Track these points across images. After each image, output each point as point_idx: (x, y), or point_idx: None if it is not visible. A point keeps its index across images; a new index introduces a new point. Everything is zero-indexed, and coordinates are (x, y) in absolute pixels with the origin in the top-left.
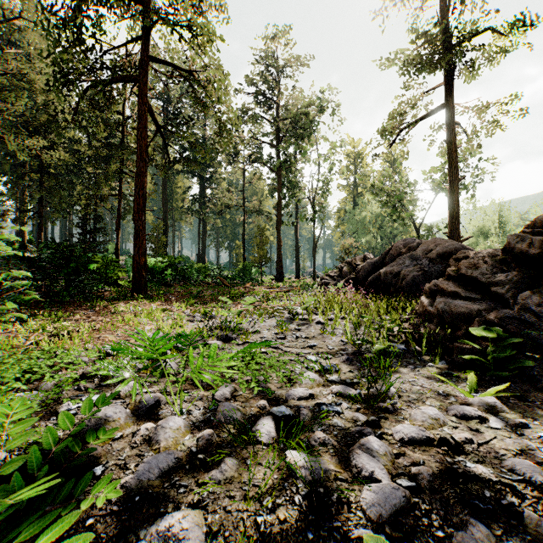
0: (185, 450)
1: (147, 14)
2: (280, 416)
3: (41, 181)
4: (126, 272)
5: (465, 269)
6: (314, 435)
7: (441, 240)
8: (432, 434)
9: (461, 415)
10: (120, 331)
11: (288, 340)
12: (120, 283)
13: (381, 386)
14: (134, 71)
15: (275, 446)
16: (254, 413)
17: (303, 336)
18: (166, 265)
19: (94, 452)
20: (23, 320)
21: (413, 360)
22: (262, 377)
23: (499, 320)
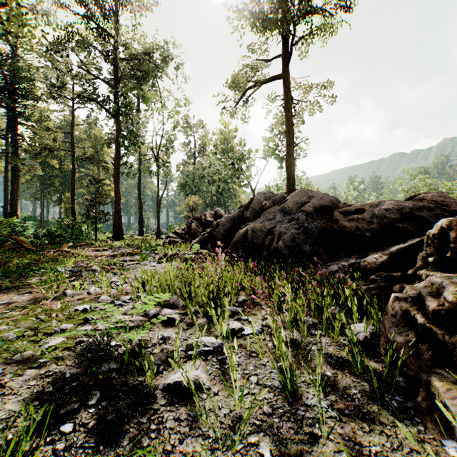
0: None
1: None
2: None
3: None
4: None
5: None
6: None
7: (312, 192)
8: None
9: None
10: None
11: None
12: None
13: None
14: None
15: None
16: None
17: None
18: None
19: None
20: None
21: None
22: None
23: None
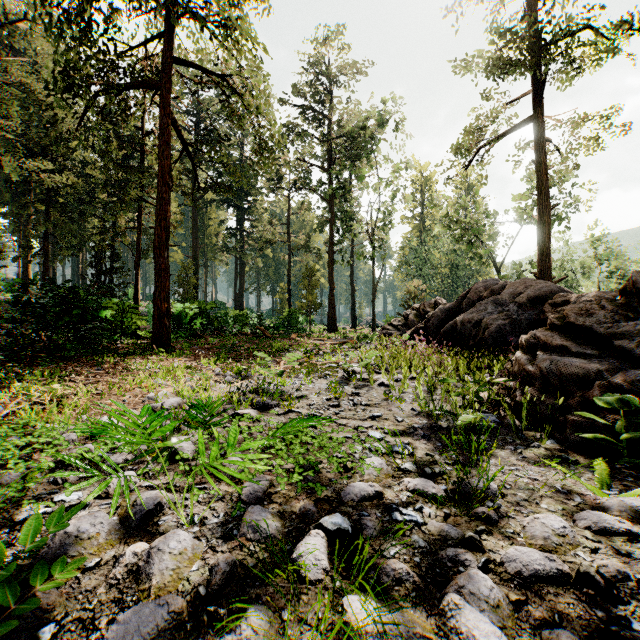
0: (189, 592)
1: (169, 5)
2: (334, 530)
3: (46, 212)
4: (148, 321)
5: (574, 316)
6: (385, 566)
7: (532, 281)
8: (565, 566)
9: (599, 528)
10: (129, 395)
11: (344, 409)
12: (139, 334)
13: (477, 482)
14: (155, 76)
15: (326, 584)
16: (297, 524)
17: (362, 403)
18: (196, 312)
19: (43, 601)
20: (9, 380)
21: (511, 437)
22: (309, 464)
23: (628, 384)
